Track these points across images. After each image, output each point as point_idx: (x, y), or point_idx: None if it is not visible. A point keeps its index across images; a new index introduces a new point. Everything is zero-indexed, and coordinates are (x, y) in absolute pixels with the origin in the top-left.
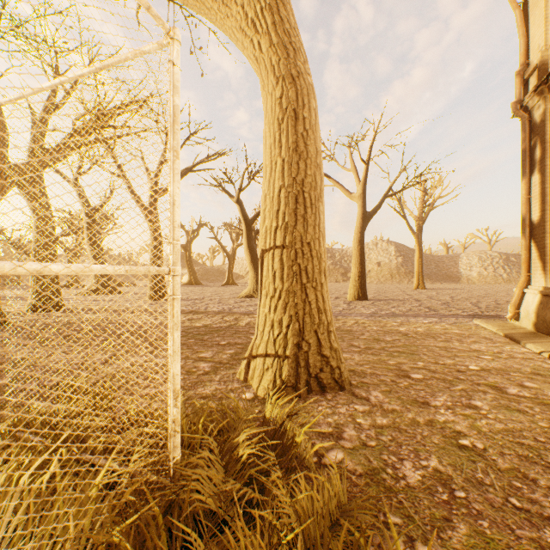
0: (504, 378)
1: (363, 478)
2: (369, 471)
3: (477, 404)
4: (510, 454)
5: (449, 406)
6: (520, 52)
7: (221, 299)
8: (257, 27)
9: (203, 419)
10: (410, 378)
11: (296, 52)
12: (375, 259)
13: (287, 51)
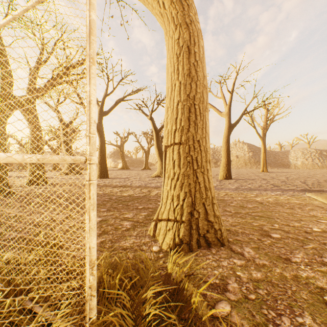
0: None
1: None
2: (254, 326)
3: None
4: None
5: (306, 263)
6: None
7: (140, 178)
8: None
9: (119, 275)
10: (271, 237)
11: (189, 7)
12: (235, 154)
13: (183, 6)
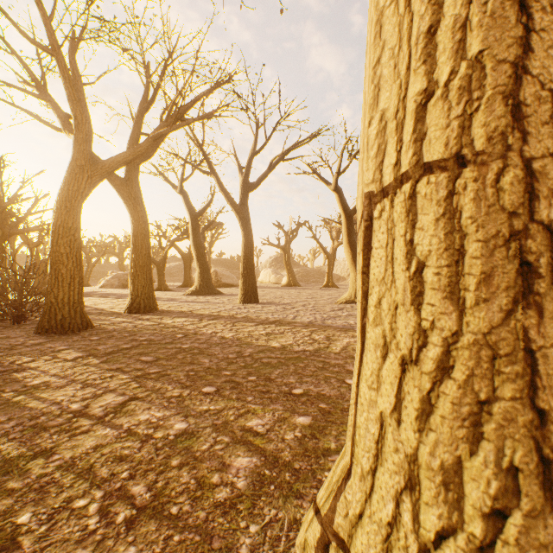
0: None
1: None
2: None
3: None
4: None
5: None
6: None
7: (315, 305)
8: None
9: None
10: None
11: None
12: None
13: None
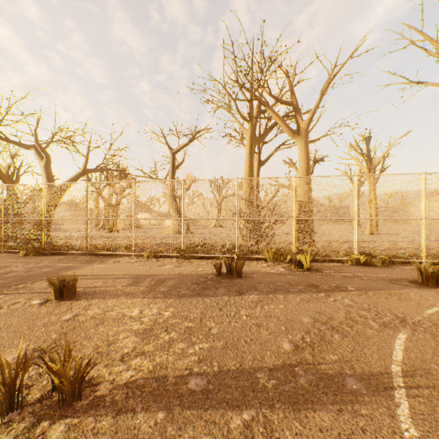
0: None
1: None
2: None
3: None
4: None
5: None
6: None
7: None
8: None
9: None
10: None
11: None
12: None
13: None
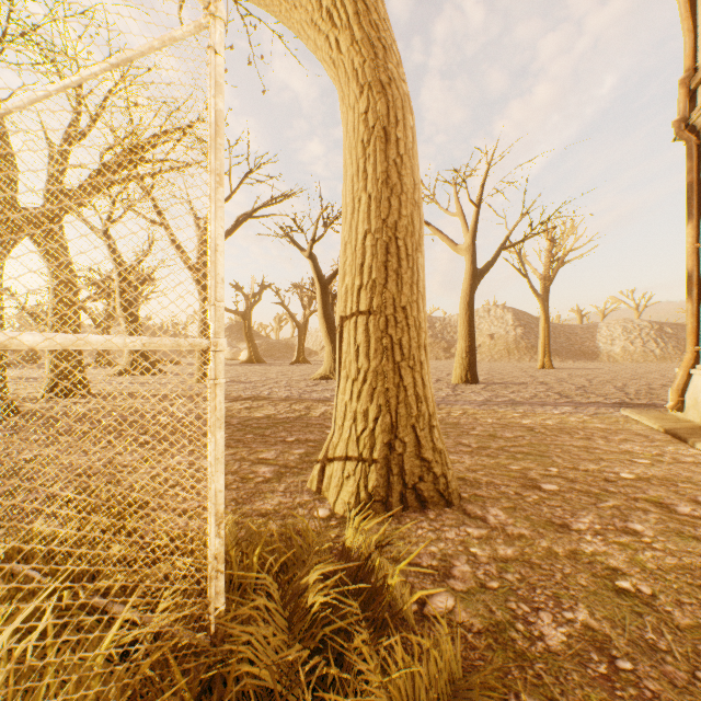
0: (670, 491)
1: (482, 637)
2: (491, 626)
3: (636, 528)
4: (690, 603)
5: (597, 531)
6: (685, 54)
7: (288, 381)
8: (334, 19)
9: (259, 550)
10: (541, 490)
11: (387, 52)
12: (488, 331)
13: (374, 50)
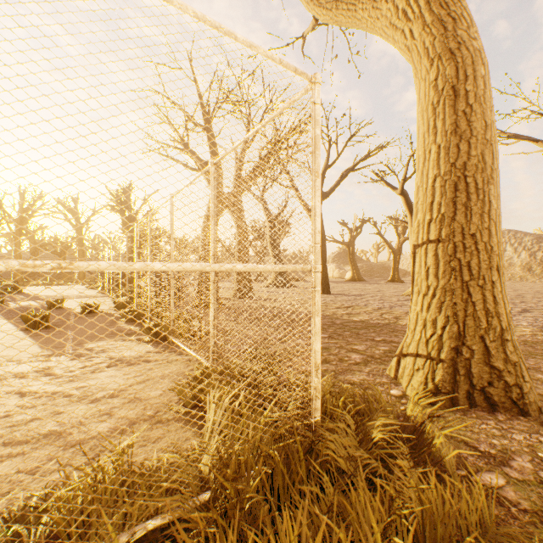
0: None
1: (527, 515)
2: (539, 512)
3: None
4: None
5: None
6: None
7: (382, 296)
8: (408, 15)
9: (343, 397)
10: None
11: (456, 21)
12: None
13: (443, 26)
